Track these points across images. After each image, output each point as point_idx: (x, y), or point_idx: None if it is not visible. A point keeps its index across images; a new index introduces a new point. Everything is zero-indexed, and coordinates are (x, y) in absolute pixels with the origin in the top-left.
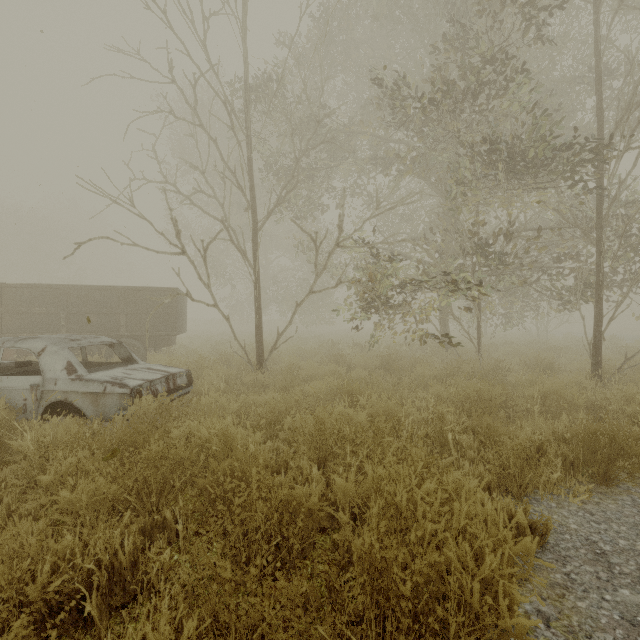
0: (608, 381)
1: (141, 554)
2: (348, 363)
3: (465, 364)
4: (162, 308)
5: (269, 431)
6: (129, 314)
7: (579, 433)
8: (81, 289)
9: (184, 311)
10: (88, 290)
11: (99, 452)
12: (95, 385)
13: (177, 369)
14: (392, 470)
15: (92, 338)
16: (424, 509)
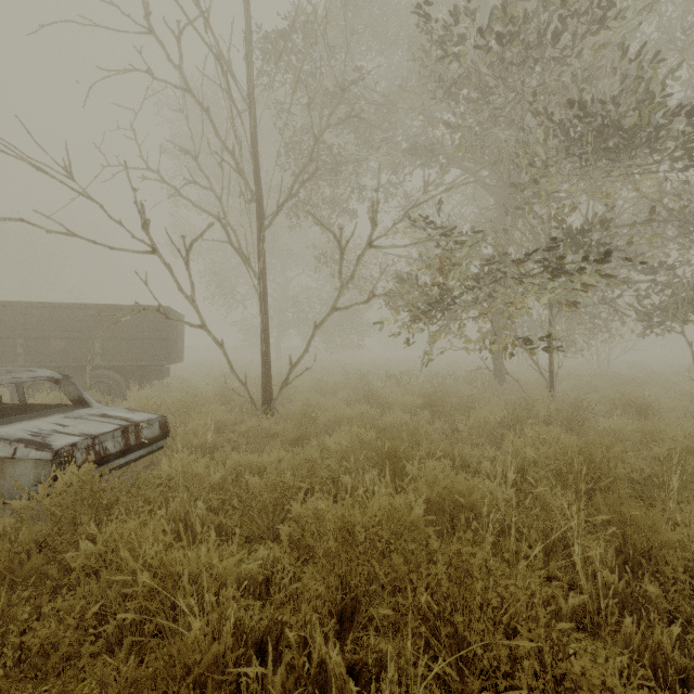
0: None
1: None
2: (382, 401)
3: (537, 404)
4: (148, 332)
5: (266, 521)
6: (106, 339)
7: None
8: (44, 307)
9: (180, 336)
10: (53, 309)
11: None
12: None
13: (146, 415)
14: None
15: (21, 372)
16: None
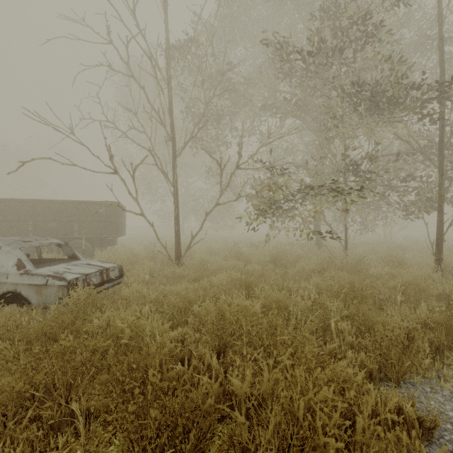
0: (448, 273)
1: (46, 448)
2: (246, 259)
3: (336, 260)
4: (106, 217)
5: (180, 317)
6: (81, 221)
7: (444, 322)
8: (44, 202)
9: (124, 219)
10: (49, 203)
11: (22, 343)
12: (39, 278)
13: (111, 264)
14: (288, 375)
15: (43, 240)
16: (322, 419)
